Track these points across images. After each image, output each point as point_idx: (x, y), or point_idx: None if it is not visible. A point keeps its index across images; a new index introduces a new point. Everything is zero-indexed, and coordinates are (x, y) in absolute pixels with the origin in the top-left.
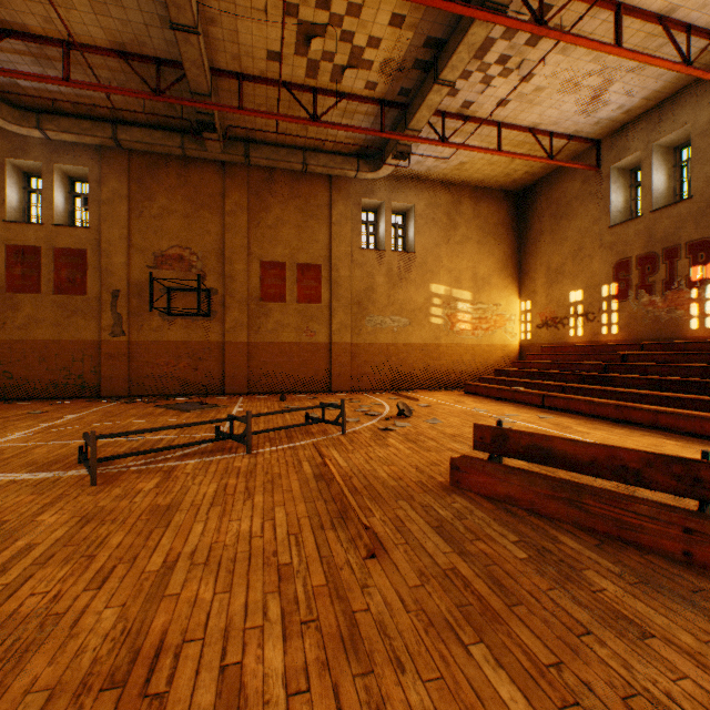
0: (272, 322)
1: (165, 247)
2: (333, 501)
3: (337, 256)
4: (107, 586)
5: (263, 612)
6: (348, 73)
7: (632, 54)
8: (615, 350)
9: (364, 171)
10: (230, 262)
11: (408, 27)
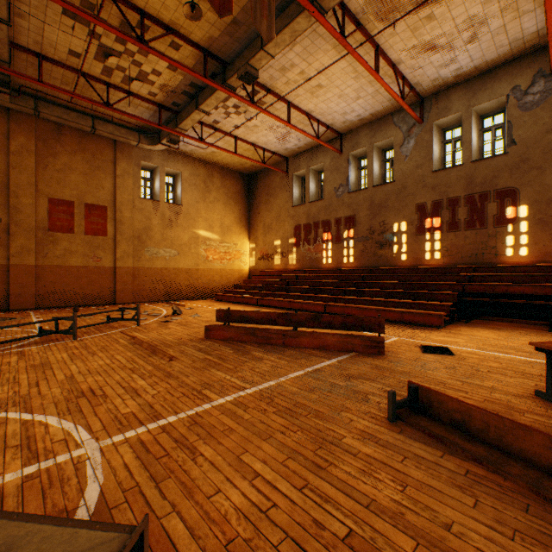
0: (60, 249)
1: None
2: (146, 350)
3: (121, 201)
4: (42, 386)
5: (131, 377)
6: (136, 83)
7: (295, 128)
8: (294, 273)
9: (144, 143)
10: (15, 195)
11: (180, 73)
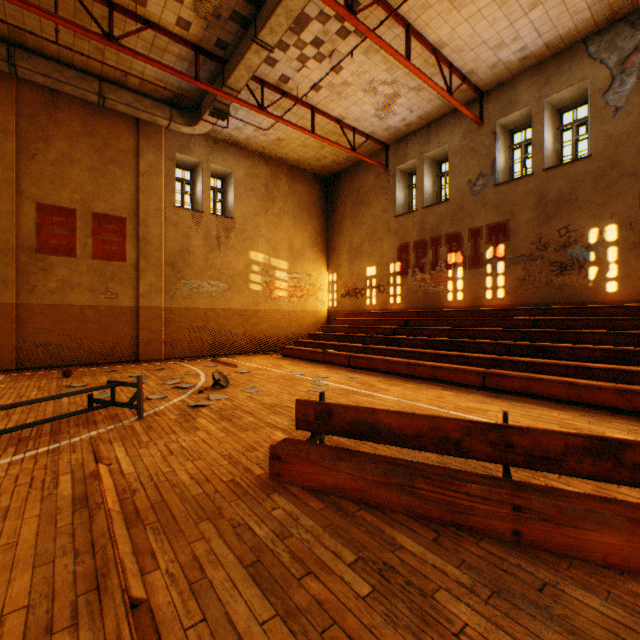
0: (55, 280)
1: None
2: (91, 552)
3: (147, 211)
4: None
5: None
6: None
7: (417, 71)
8: (399, 316)
9: (178, 122)
10: None
11: None
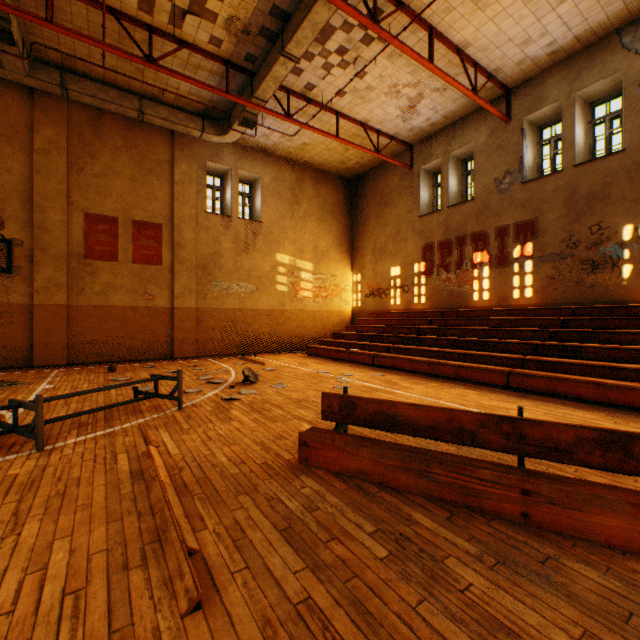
0: (100, 283)
1: None
2: (151, 514)
3: (181, 217)
4: None
5: None
6: (190, 20)
7: (441, 73)
8: (424, 316)
9: (210, 133)
10: (41, 209)
11: None
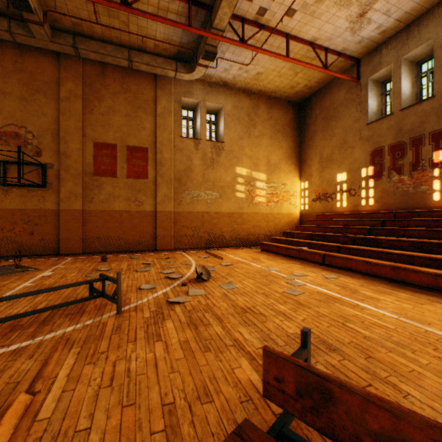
0: (104, 193)
1: (0, 125)
2: None
3: (161, 142)
4: None
5: None
6: None
7: None
8: (373, 217)
9: (181, 72)
10: (64, 141)
11: None
